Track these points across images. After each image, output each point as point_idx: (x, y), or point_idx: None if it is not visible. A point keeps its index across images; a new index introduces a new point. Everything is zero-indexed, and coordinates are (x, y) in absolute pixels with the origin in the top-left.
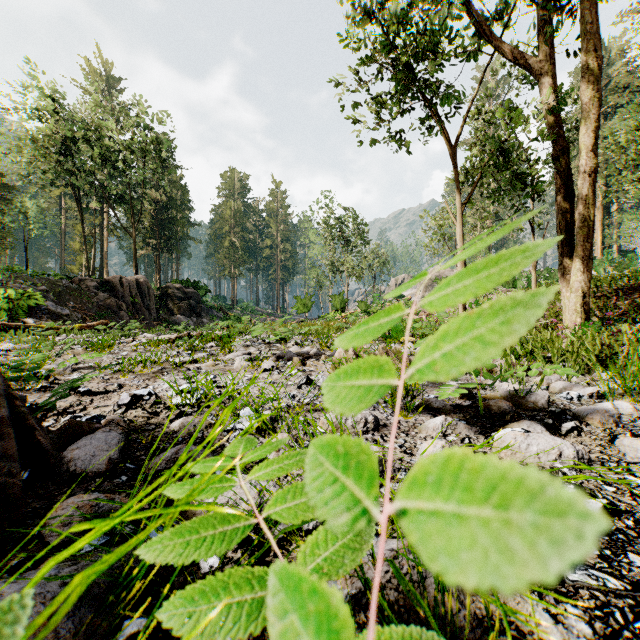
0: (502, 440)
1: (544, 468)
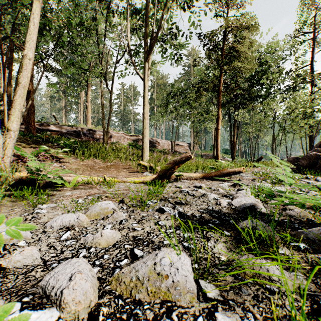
0: (85, 293)
1: (106, 274)
